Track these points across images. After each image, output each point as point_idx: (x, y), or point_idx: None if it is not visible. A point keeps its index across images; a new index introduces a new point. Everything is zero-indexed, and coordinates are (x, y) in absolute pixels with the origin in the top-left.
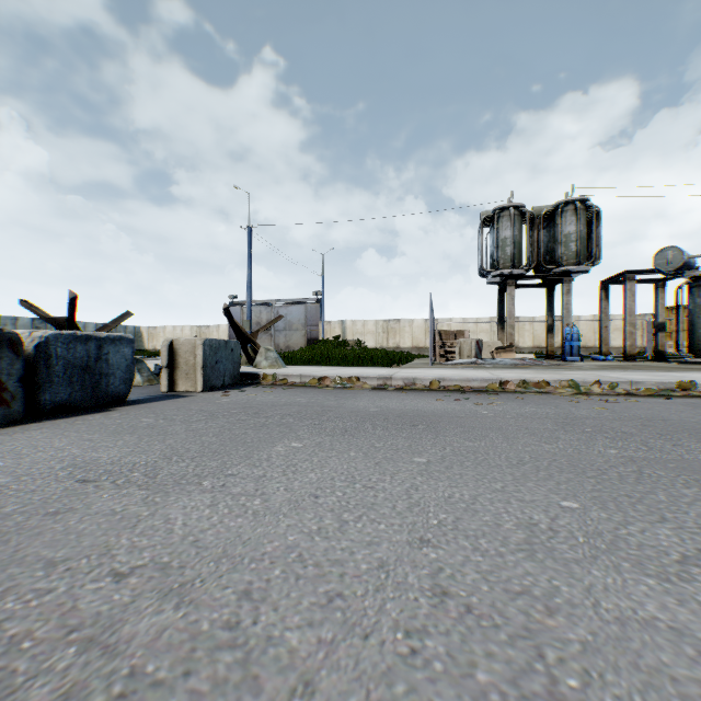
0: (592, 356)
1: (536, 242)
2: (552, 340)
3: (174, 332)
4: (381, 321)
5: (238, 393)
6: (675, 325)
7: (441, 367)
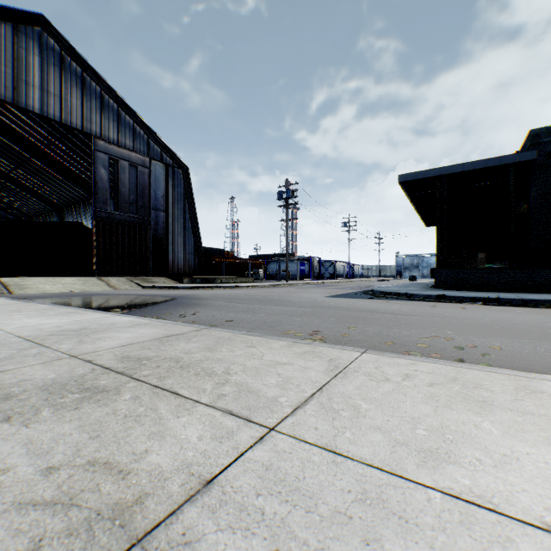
0: None
1: None
2: None
3: None
4: None
5: None
6: None
7: None
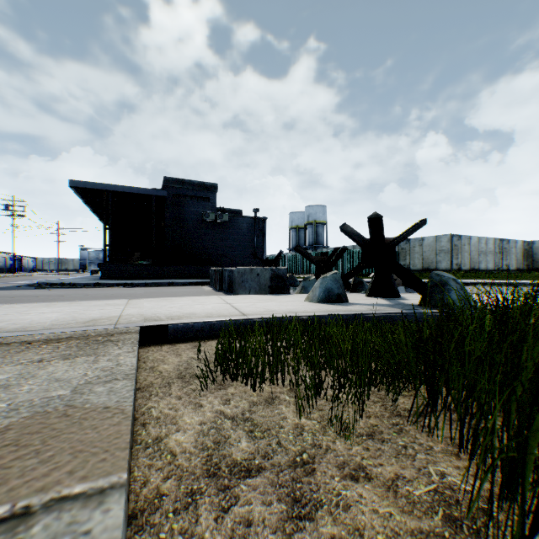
0: None
1: None
2: None
3: None
4: None
5: None
6: None
7: None
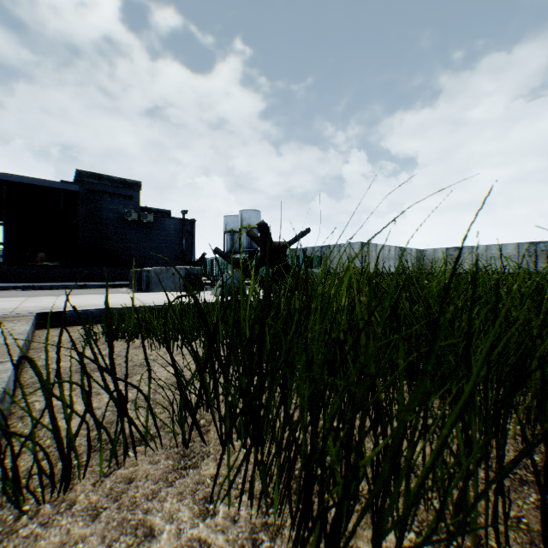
0: None
1: None
2: None
3: None
4: None
5: None
6: None
7: None
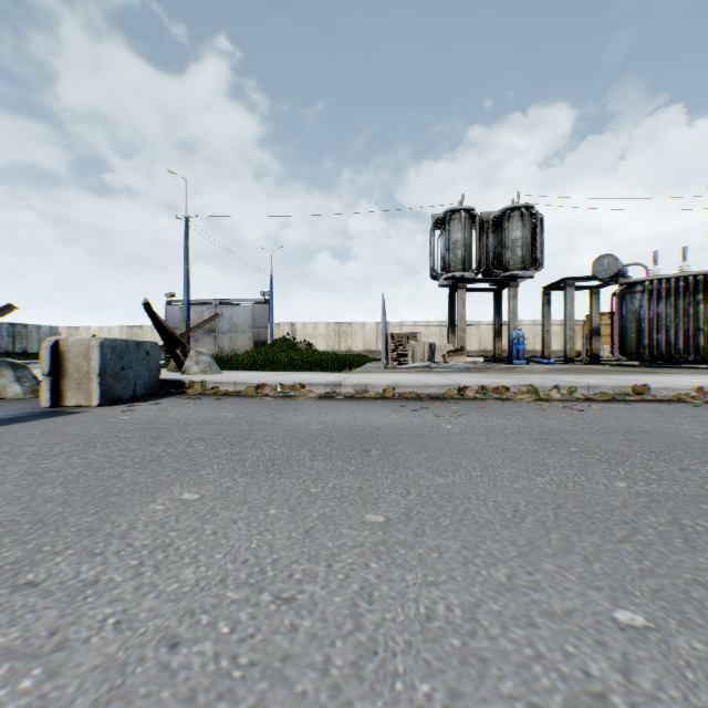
0: (535, 359)
1: (485, 246)
2: (500, 343)
3: (101, 333)
4: (333, 324)
5: (148, 407)
6: (610, 330)
7: (395, 371)
